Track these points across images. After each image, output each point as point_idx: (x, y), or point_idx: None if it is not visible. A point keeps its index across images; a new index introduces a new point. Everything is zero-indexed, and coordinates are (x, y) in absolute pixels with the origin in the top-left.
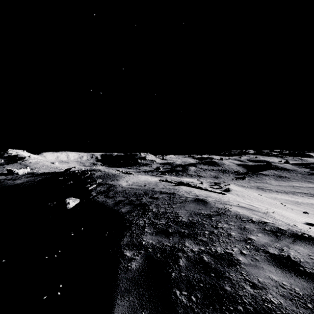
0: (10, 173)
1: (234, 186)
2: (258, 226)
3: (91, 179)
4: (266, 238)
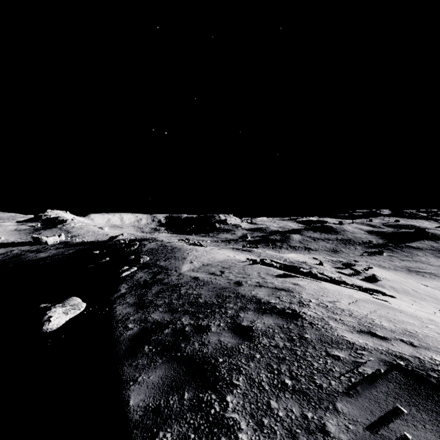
0: (36, 243)
1: (381, 271)
2: None
3: (136, 255)
4: None
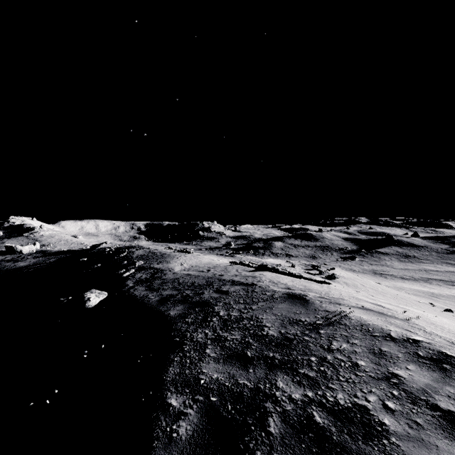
0: (10, 252)
1: (341, 271)
2: (405, 348)
3: (128, 261)
4: (426, 375)
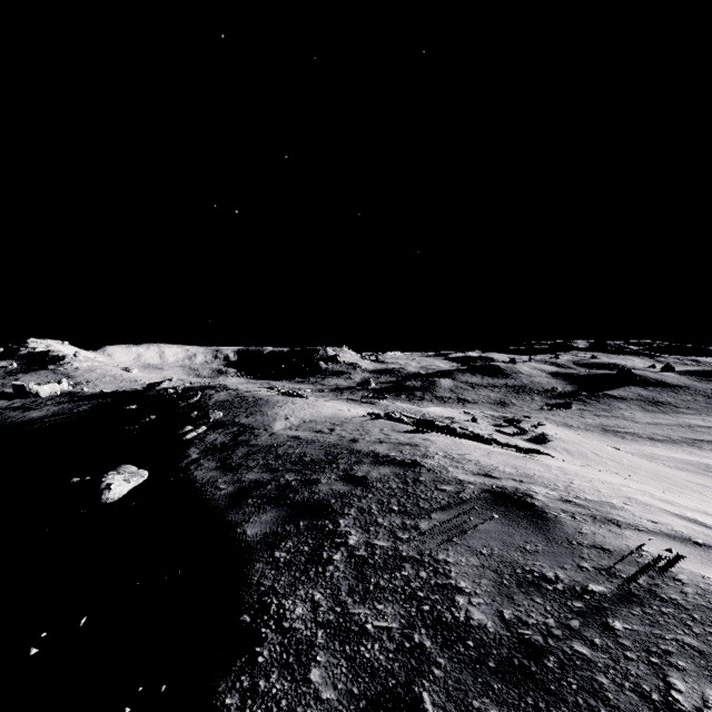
0: (20, 395)
1: (556, 429)
2: None
3: (200, 411)
4: None
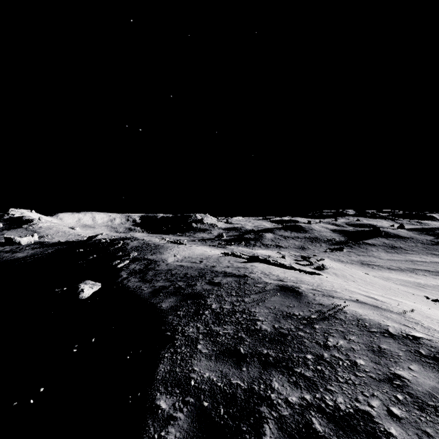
0: (8, 243)
1: (331, 262)
2: (405, 346)
3: (123, 252)
4: (431, 376)
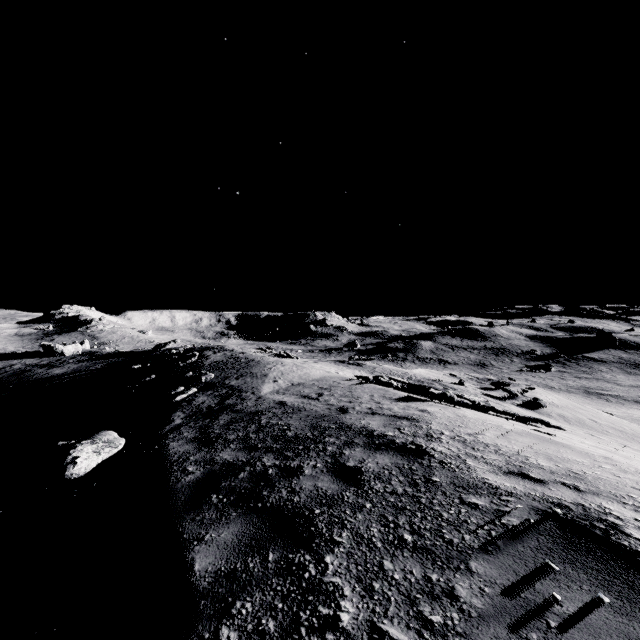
0: (48, 353)
1: (547, 393)
2: None
3: (195, 371)
4: None
